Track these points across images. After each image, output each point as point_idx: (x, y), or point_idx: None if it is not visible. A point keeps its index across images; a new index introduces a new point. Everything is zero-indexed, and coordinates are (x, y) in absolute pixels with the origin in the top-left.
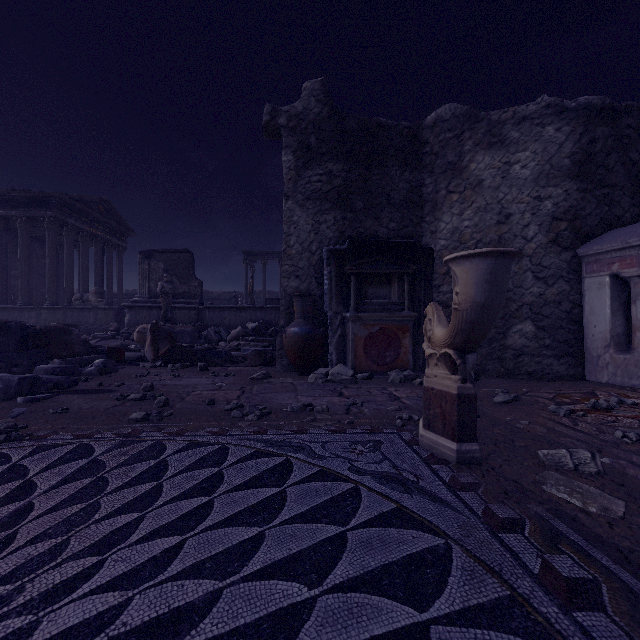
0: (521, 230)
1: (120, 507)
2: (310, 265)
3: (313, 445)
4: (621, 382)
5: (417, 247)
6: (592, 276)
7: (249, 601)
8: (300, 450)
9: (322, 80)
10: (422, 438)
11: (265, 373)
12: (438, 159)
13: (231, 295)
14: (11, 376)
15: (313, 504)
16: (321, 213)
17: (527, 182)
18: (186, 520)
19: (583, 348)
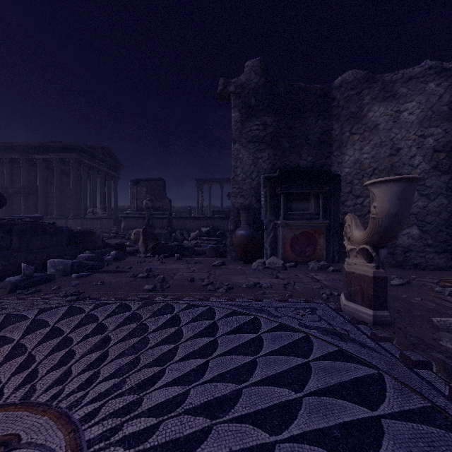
0: (408, 160)
1: (161, 340)
2: (251, 188)
3: (269, 309)
4: None
5: (328, 174)
6: None
7: (260, 397)
8: (262, 312)
9: (259, 59)
10: (345, 307)
11: (222, 262)
12: (343, 110)
13: (187, 209)
14: (67, 261)
15: (281, 345)
16: (259, 151)
17: (413, 124)
18: (204, 350)
19: None
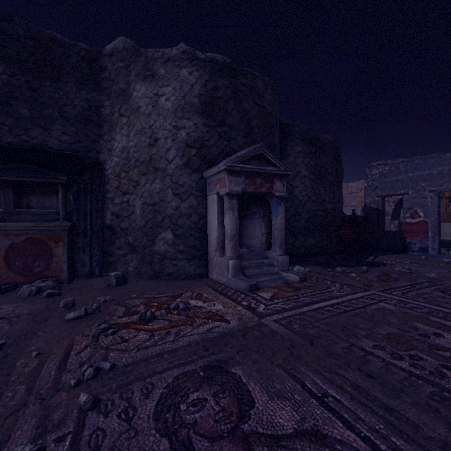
0: (165, 153)
1: None
2: None
3: None
4: (220, 279)
5: (82, 160)
6: (210, 194)
7: None
8: None
9: None
10: None
11: None
12: (114, 85)
13: None
14: None
15: None
16: None
17: (170, 113)
18: None
19: (207, 252)
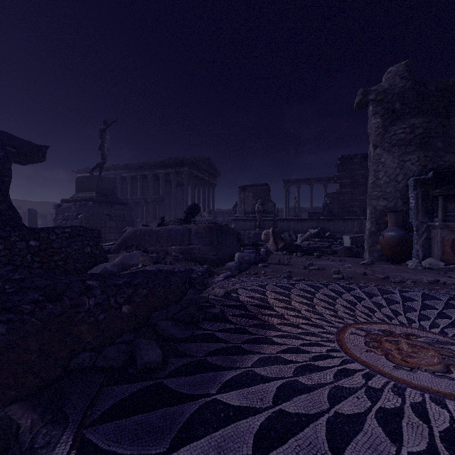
0: None
1: (421, 307)
2: (396, 190)
3: None
4: None
5: None
6: None
7: None
8: None
9: (406, 63)
10: None
11: (370, 261)
12: None
13: None
14: (251, 254)
15: None
16: (405, 154)
17: None
18: None
19: None
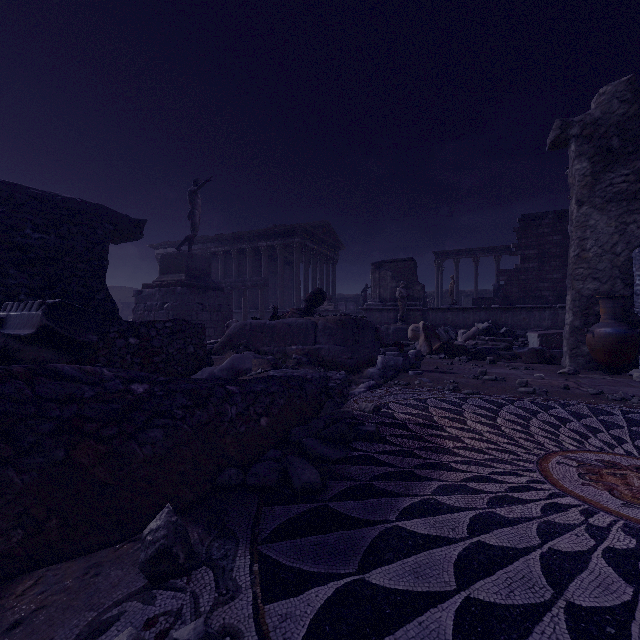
0: None
1: None
2: (613, 267)
3: None
4: None
5: None
6: None
7: None
8: None
9: (629, 80)
10: None
11: (573, 369)
12: None
13: None
14: (398, 357)
15: None
16: (628, 214)
17: None
18: None
19: None
